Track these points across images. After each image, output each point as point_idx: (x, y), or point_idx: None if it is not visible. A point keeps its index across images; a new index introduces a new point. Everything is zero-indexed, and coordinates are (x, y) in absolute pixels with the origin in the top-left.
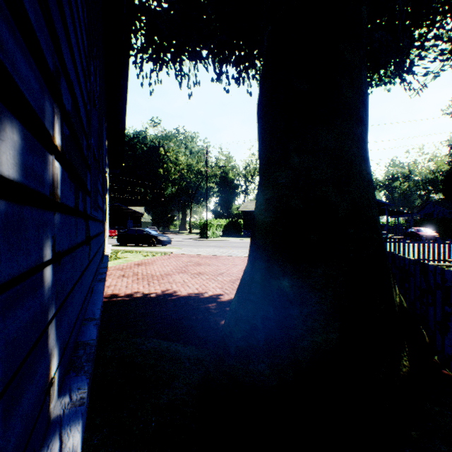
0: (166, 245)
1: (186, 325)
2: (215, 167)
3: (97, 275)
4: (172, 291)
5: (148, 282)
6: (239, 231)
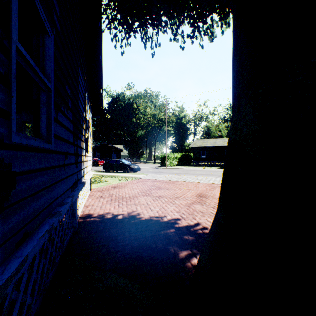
0: (136, 172)
1: (145, 255)
2: (172, 115)
3: (51, 209)
4: (136, 213)
5: (118, 203)
6: (189, 161)
